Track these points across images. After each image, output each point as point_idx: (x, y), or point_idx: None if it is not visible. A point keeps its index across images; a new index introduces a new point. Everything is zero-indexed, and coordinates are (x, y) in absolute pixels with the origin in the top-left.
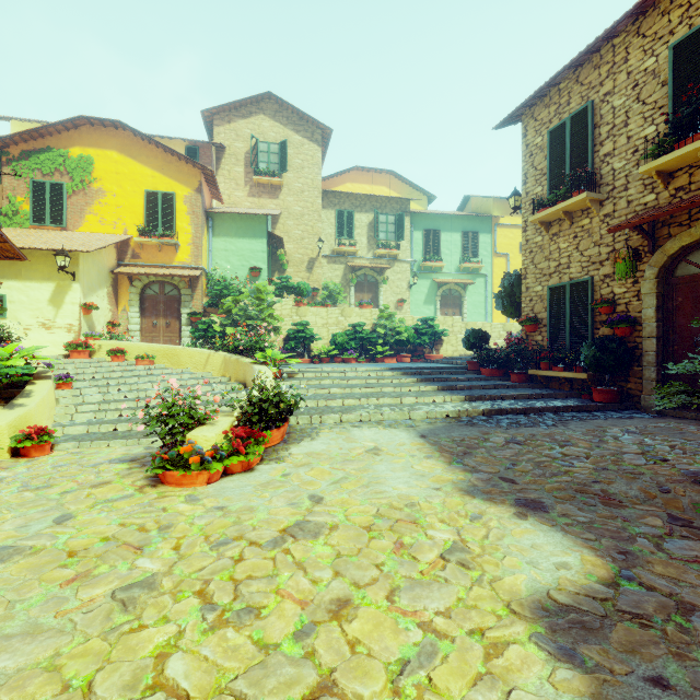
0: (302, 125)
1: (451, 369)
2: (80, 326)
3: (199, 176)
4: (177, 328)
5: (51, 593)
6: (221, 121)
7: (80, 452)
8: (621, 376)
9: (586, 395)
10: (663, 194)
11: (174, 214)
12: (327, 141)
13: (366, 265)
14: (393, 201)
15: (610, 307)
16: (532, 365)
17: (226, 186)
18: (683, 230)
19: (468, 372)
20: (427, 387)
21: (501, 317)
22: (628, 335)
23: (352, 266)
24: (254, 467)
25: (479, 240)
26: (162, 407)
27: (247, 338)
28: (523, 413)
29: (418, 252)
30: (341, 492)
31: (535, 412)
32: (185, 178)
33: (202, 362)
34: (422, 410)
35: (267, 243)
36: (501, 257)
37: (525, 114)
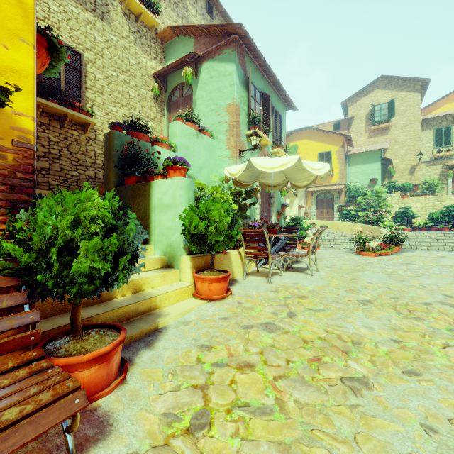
0: (405, 84)
1: None
2: (298, 214)
3: (343, 139)
4: (332, 213)
5: (353, 260)
6: (351, 103)
7: (327, 250)
8: None
9: None
10: None
11: (330, 161)
12: (426, 86)
13: None
14: None
15: None
16: None
17: (354, 136)
18: None
19: None
20: None
21: None
22: None
23: (449, 165)
24: (388, 255)
25: None
26: (358, 236)
27: (374, 217)
28: None
29: None
30: (423, 262)
31: None
32: (335, 142)
33: (350, 228)
34: None
35: (380, 164)
36: None
37: None
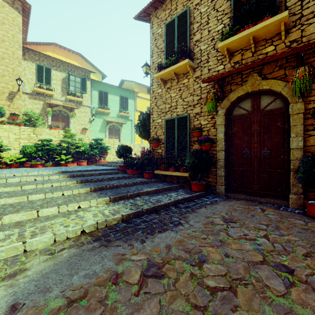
0: None
1: (109, 170)
2: None
3: None
4: None
5: None
6: None
7: None
8: (205, 174)
9: (187, 186)
10: (227, 65)
11: None
12: (28, 14)
13: (60, 104)
14: (79, 69)
15: (199, 132)
16: (156, 167)
17: None
18: (238, 87)
19: (119, 172)
20: (80, 190)
21: (139, 141)
22: (209, 149)
23: (49, 103)
24: None
25: (128, 102)
26: None
27: None
28: (155, 211)
29: (95, 102)
30: None
31: (163, 208)
32: None
33: None
34: (50, 232)
35: None
36: (139, 112)
37: (152, 14)
